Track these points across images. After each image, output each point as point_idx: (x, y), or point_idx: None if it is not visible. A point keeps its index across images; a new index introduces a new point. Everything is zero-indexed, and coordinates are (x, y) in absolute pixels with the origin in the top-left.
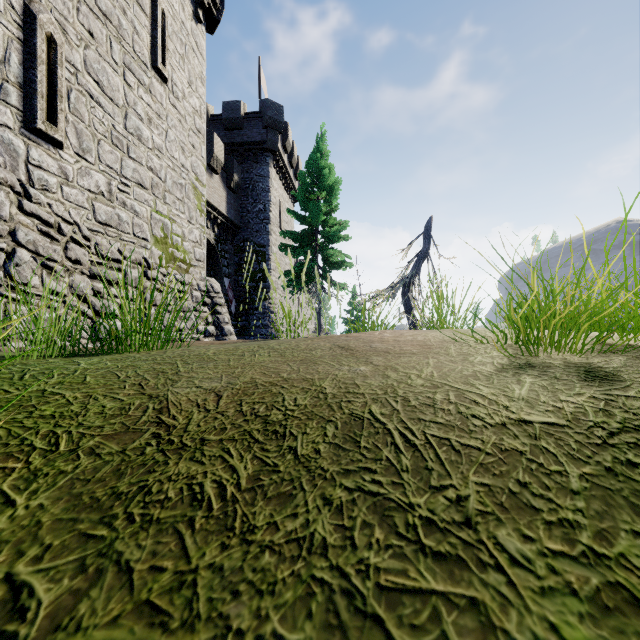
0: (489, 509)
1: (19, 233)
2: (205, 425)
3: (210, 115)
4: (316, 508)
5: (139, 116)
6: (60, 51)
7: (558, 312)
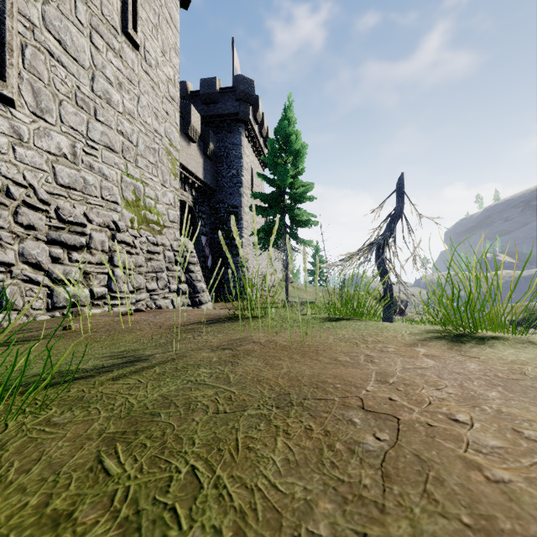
0: None
1: None
2: None
3: (189, 92)
4: None
5: (108, 79)
6: (10, 1)
7: None
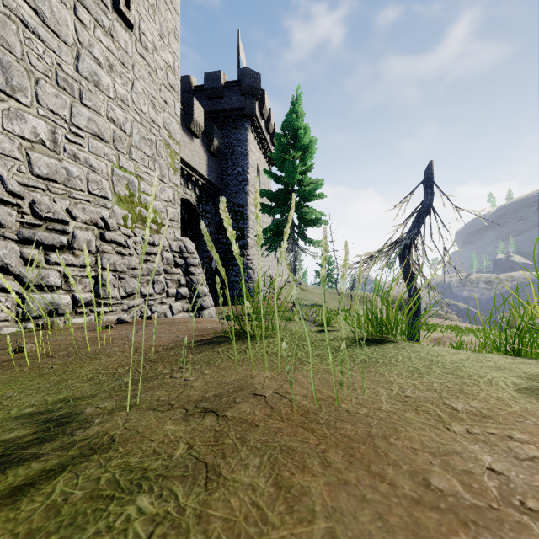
0: None
1: None
2: None
3: (193, 86)
4: None
5: (96, 60)
6: None
7: None
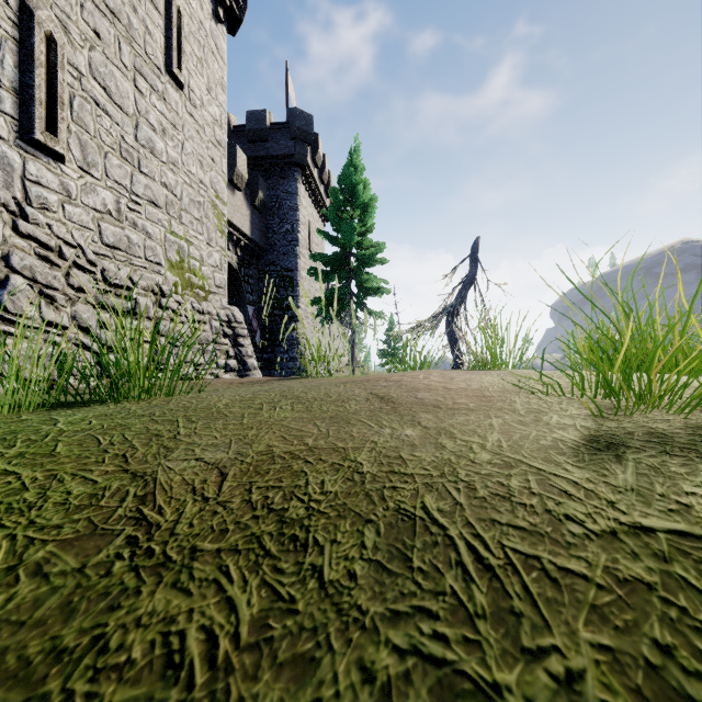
0: (620, 699)
1: (13, 258)
2: (200, 524)
3: (232, 126)
4: (350, 688)
5: (152, 126)
6: (61, 52)
7: (655, 360)
